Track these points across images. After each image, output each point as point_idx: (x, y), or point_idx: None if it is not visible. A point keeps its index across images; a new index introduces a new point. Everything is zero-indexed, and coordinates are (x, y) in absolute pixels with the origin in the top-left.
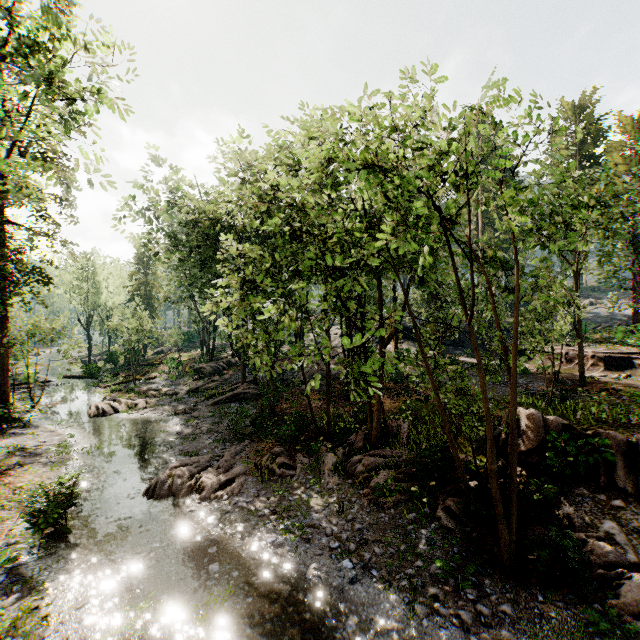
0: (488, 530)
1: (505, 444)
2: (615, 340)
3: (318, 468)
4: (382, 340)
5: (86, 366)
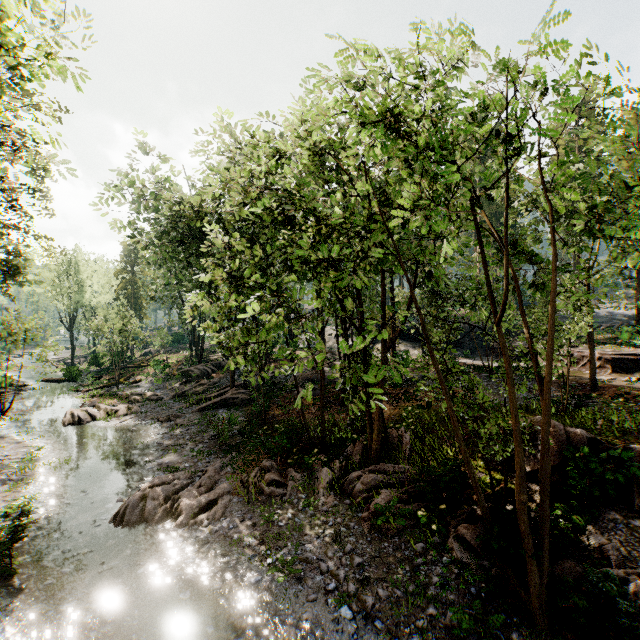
0: (513, 570)
1: None
2: (618, 341)
3: (312, 485)
4: (383, 343)
5: (66, 369)
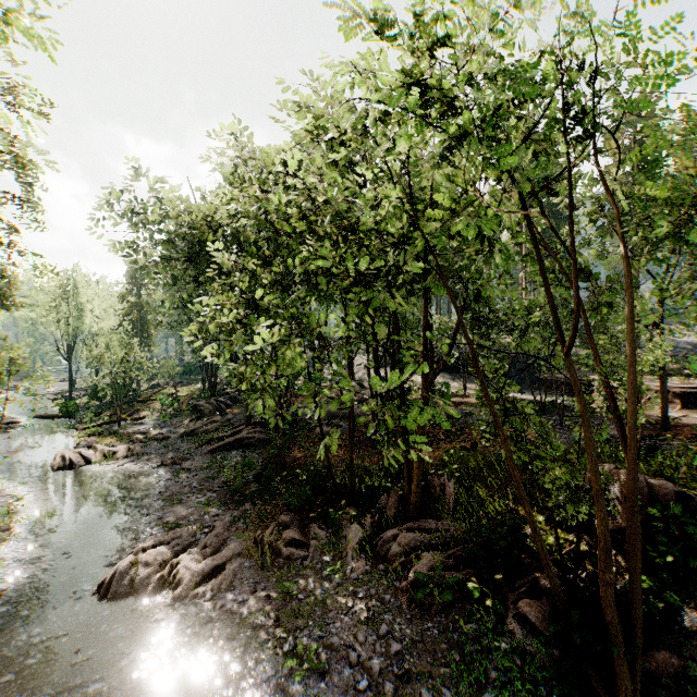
0: (595, 667)
1: (589, 515)
2: (685, 372)
3: (338, 545)
4: (424, 375)
5: (62, 404)
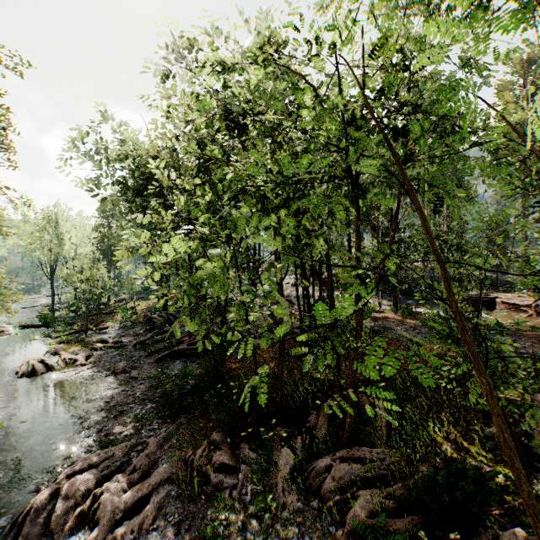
0: None
1: None
2: None
3: (269, 472)
4: (357, 298)
5: (41, 315)
